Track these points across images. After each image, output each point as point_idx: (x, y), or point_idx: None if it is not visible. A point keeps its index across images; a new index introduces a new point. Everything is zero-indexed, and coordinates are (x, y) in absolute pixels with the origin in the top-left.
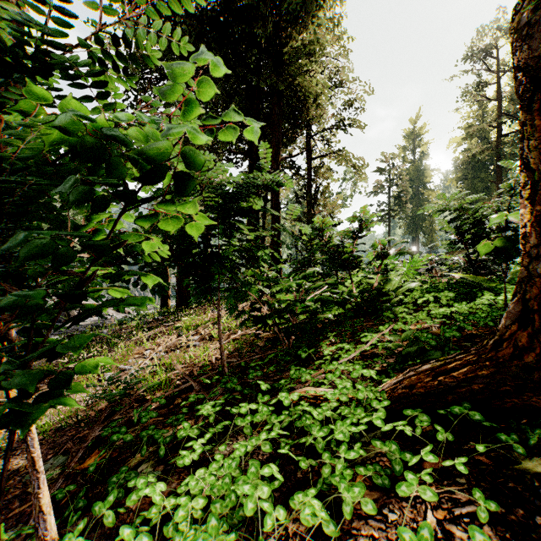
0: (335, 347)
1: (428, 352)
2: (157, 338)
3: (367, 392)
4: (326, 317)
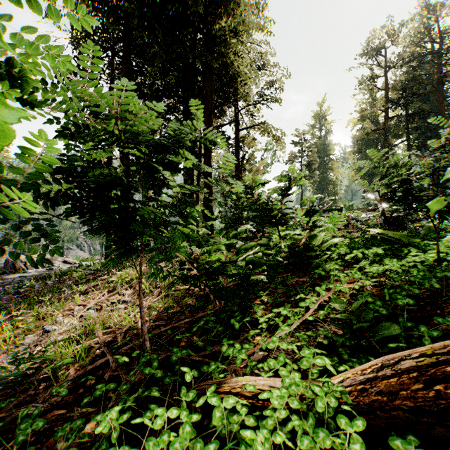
0: (271, 315)
1: (382, 324)
2: (92, 292)
3: (327, 398)
4: (260, 278)
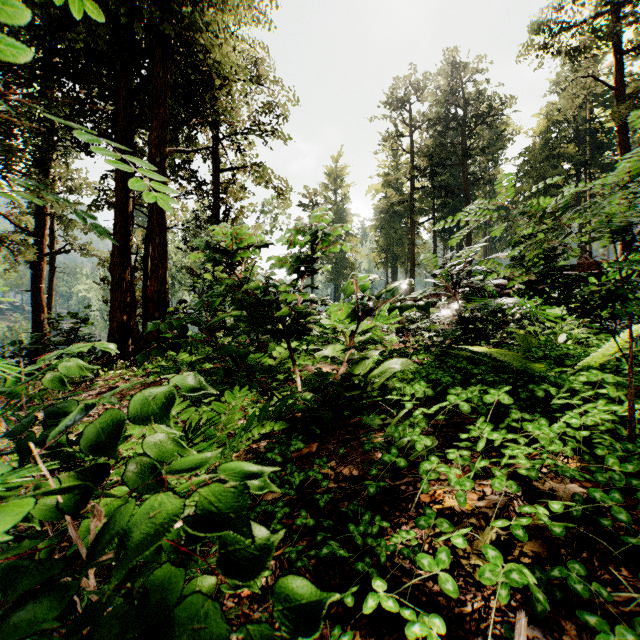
0: None
1: None
2: None
3: None
4: None
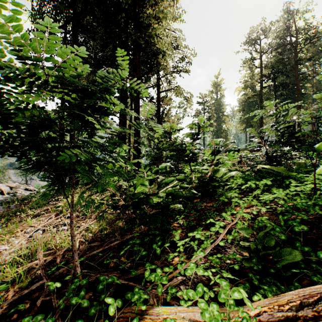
0: (188, 239)
1: (284, 249)
2: (44, 214)
3: None
4: (177, 206)
